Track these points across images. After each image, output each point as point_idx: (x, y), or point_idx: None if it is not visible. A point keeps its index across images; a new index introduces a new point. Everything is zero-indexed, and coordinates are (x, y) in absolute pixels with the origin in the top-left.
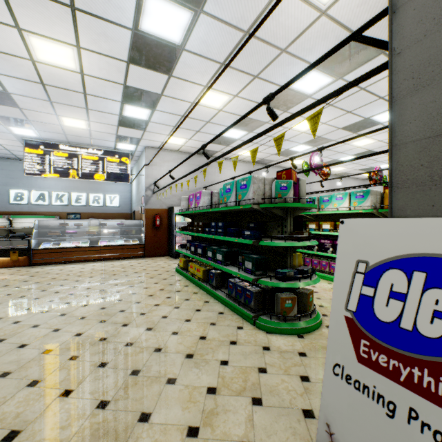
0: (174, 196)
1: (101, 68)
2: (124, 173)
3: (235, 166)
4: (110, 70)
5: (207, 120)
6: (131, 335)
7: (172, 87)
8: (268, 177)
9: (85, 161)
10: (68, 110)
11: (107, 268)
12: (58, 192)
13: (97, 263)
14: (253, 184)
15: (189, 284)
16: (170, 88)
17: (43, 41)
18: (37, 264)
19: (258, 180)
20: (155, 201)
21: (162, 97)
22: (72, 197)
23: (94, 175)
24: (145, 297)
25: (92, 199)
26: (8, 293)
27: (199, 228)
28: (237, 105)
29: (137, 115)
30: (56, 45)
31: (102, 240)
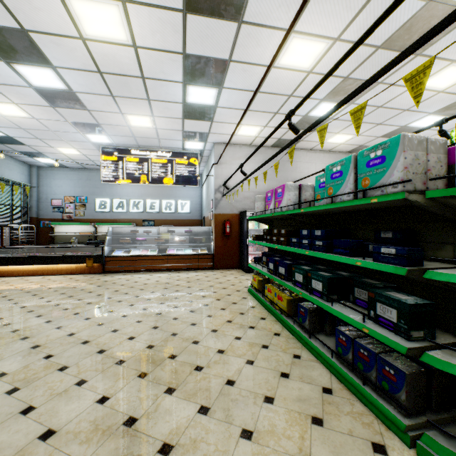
0: (246, 198)
1: (153, 32)
2: (193, 175)
3: (357, 124)
4: (165, 31)
5: (289, 93)
6: (173, 422)
7: (243, 43)
8: (435, 138)
9: (155, 165)
10: (130, 105)
11: (171, 282)
12: (134, 199)
13: (163, 274)
14: (403, 151)
15: (266, 315)
16: (240, 45)
17: (84, 2)
18: (109, 272)
19: (415, 143)
20: (224, 205)
21: (230, 64)
22: (146, 204)
23: (163, 179)
24: (206, 333)
25: (165, 206)
26: (66, 307)
27: (282, 237)
28: (336, 57)
29: (202, 100)
30: (99, 6)
31: (170, 249)
